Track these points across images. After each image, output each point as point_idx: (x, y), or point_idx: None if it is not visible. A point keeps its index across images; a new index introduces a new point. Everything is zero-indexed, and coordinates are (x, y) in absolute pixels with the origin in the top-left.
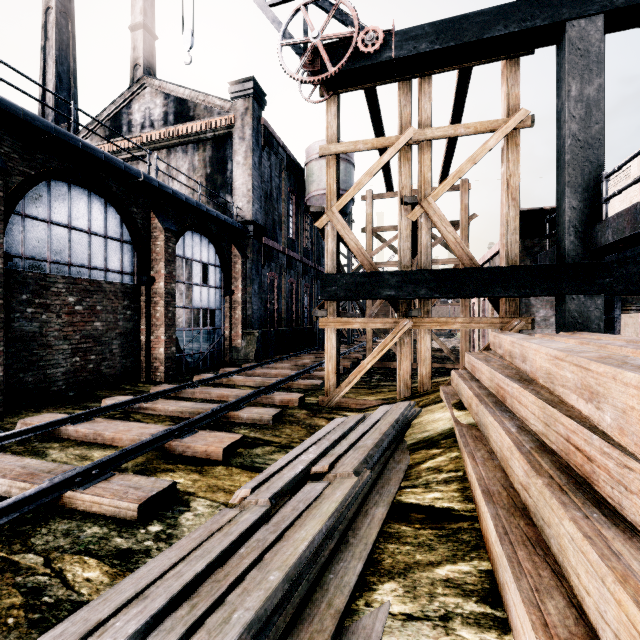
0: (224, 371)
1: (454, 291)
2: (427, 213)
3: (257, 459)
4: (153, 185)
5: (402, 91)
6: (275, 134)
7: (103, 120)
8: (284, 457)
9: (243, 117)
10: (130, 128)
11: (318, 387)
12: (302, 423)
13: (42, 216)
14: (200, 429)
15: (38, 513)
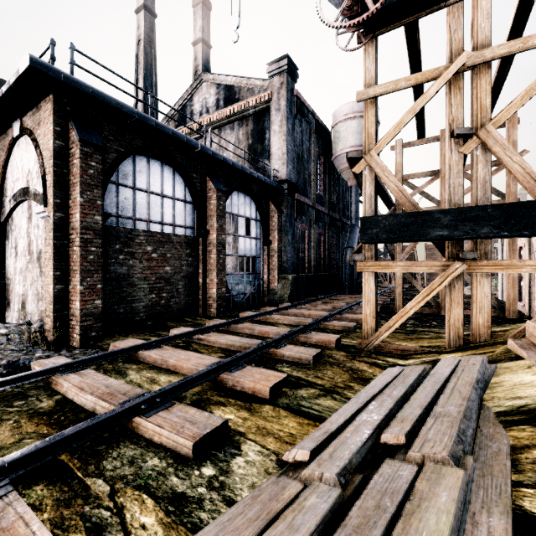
0: (264, 310)
1: (530, 227)
2: (485, 143)
3: (303, 402)
4: (208, 153)
5: (452, 15)
6: (306, 103)
7: (173, 113)
8: (339, 411)
9: (279, 91)
10: (192, 116)
11: (352, 329)
12: (342, 366)
13: (129, 184)
14: (247, 363)
15: (113, 433)
